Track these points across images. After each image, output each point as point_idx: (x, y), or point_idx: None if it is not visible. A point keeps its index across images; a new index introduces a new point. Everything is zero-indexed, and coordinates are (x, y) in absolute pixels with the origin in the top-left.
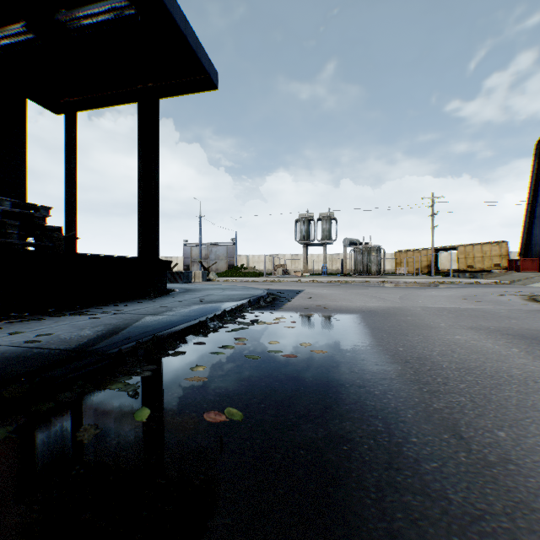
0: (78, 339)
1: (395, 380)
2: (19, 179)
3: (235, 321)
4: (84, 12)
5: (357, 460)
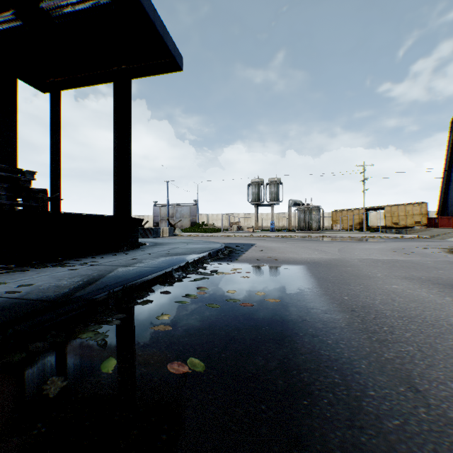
0: (55, 290)
1: (344, 328)
2: (11, 148)
3: (197, 272)
4: (65, 1)
5: (318, 416)
